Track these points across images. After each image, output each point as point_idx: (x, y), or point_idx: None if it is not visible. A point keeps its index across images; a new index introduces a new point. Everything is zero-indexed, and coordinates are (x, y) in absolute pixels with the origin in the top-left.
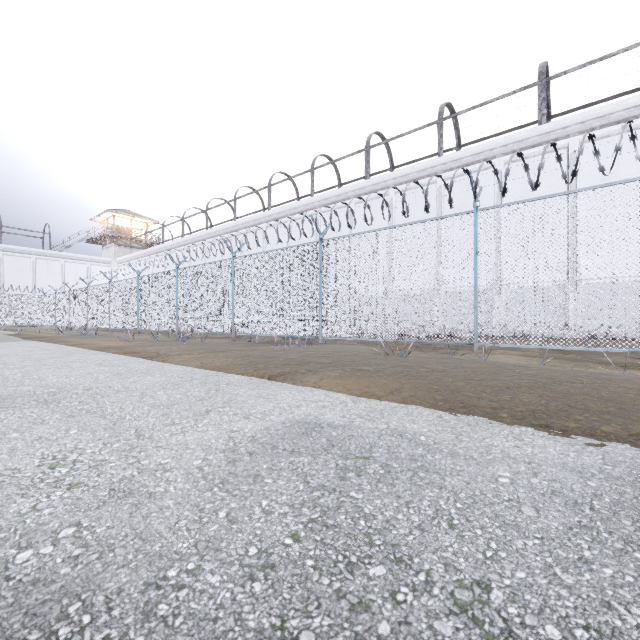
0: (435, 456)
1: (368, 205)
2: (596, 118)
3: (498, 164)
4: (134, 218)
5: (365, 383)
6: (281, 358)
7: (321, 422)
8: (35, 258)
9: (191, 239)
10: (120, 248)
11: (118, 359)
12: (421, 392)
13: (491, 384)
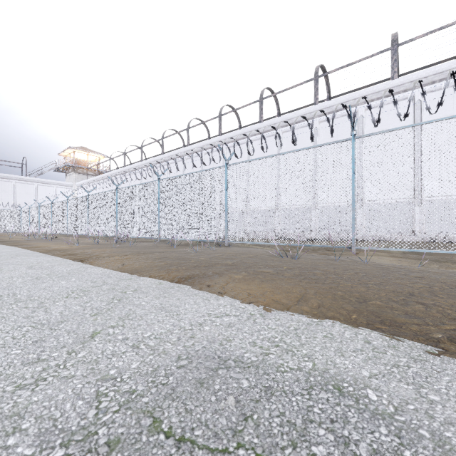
0: (419, 455)
1: (264, 136)
2: (436, 74)
3: (360, 110)
4: (89, 153)
5: (269, 288)
6: (193, 260)
7: (227, 356)
8: (15, 182)
9: (130, 168)
10: (79, 175)
11: (52, 261)
12: (327, 300)
13: (390, 289)
